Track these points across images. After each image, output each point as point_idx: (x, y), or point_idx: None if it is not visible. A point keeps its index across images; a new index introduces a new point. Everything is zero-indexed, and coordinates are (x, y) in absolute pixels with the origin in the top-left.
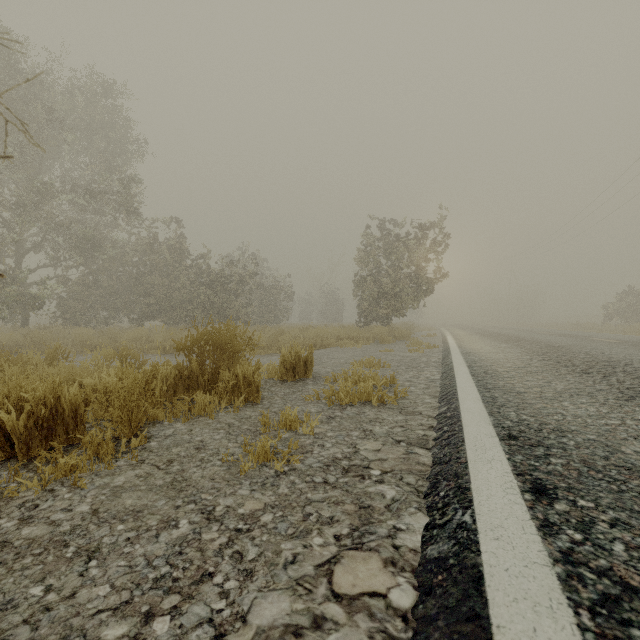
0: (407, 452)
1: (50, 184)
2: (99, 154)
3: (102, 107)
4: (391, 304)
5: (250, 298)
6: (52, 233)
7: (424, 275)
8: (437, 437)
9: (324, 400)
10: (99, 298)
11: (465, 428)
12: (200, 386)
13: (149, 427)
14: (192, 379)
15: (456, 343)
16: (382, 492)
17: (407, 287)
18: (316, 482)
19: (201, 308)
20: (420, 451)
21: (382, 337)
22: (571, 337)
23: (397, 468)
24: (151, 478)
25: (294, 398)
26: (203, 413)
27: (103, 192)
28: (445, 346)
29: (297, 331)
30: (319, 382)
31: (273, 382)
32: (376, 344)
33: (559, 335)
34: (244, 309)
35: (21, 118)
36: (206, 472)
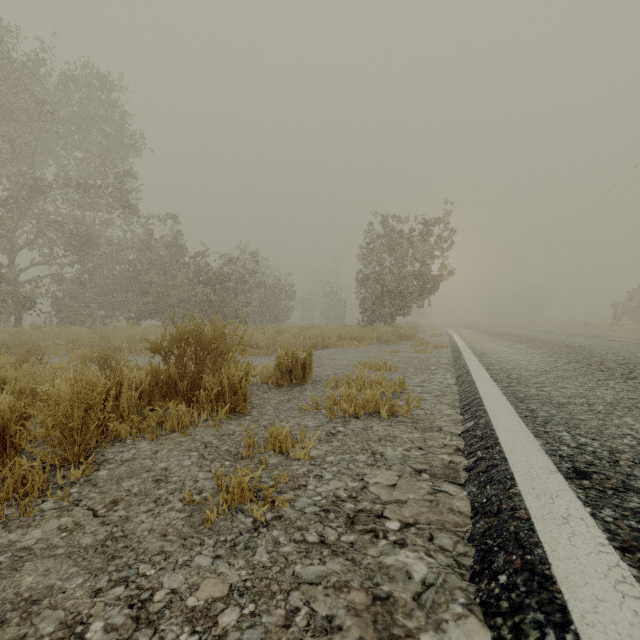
0: (433, 490)
1: (42, 178)
2: (94, 148)
3: (97, 100)
4: (395, 303)
5: (250, 297)
6: (47, 230)
7: (429, 273)
8: (470, 466)
9: (324, 410)
10: (95, 297)
11: (509, 456)
12: (179, 393)
13: (106, 447)
14: (170, 385)
15: (465, 343)
16: (406, 567)
17: (412, 285)
18: (309, 542)
19: (199, 307)
20: (450, 488)
21: (386, 337)
22: (587, 337)
23: (423, 518)
24: (78, 533)
25: (289, 407)
26: (177, 428)
27: (97, 187)
28: (454, 346)
29: (297, 331)
30: (319, 387)
31: (267, 387)
32: (380, 344)
33: (573, 335)
34: (244, 308)
35: (11, 109)
36: (158, 522)
